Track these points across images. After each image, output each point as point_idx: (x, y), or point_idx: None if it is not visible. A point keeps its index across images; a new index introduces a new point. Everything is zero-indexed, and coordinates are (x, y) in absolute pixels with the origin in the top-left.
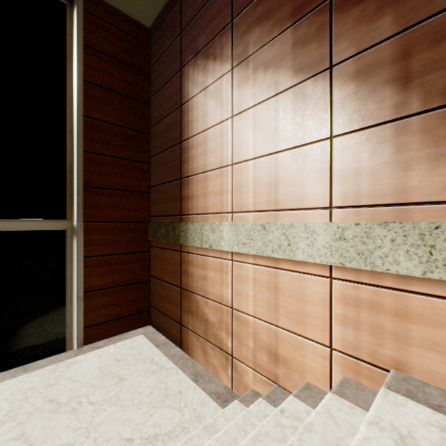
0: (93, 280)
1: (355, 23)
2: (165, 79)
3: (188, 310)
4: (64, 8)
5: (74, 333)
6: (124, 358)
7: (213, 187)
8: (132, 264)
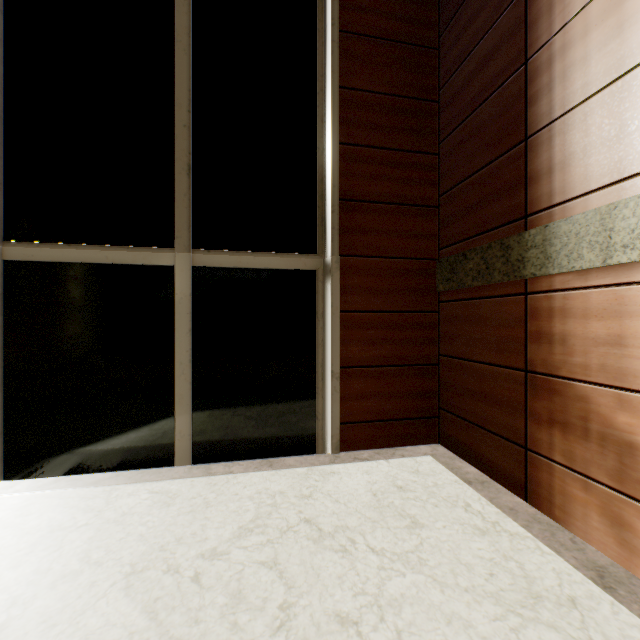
0: (351, 350)
1: None
2: None
3: (549, 419)
4: None
5: (326, 429)
6: (409, 487)
7: None
8: (408, 331)
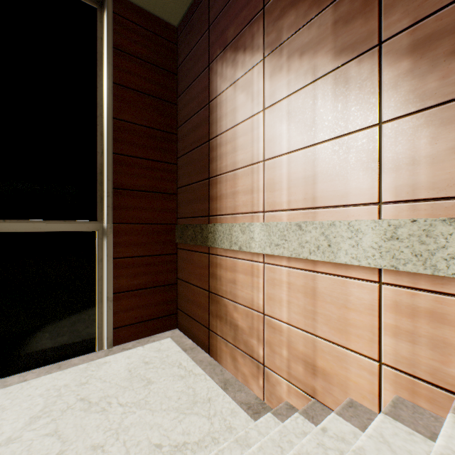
0: (122, 281)
1: None
2: (192, 77)
3: (216, 314)
4: (95, 12)
5: (104, 333)
6: (152, 361)
7: (243, 185)
8: (159, 266)
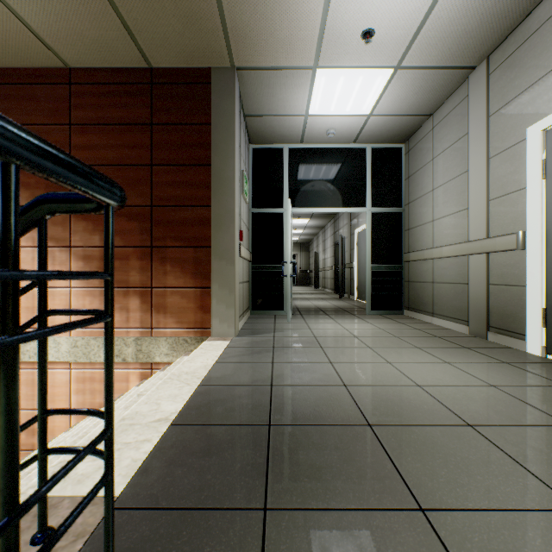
0: None
1: (84, 230)
2: None
3: None
4: None
5: None
6: None
7: None
8: None
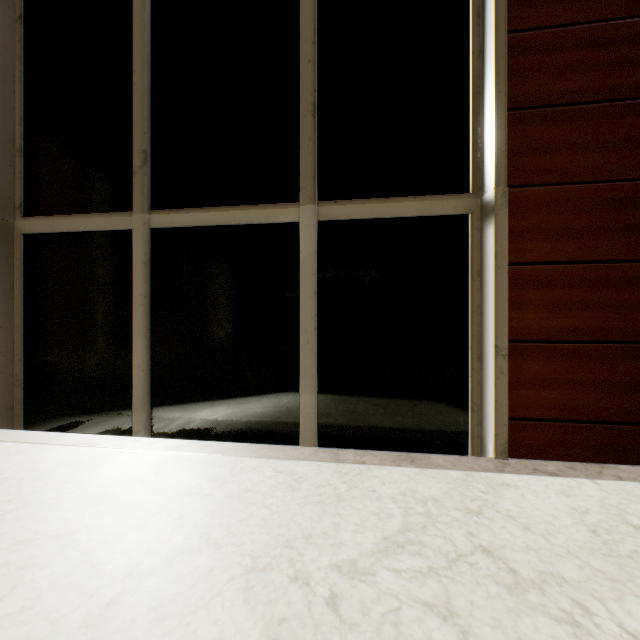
0: (525, 317)
1: None
2: None
3: None
4: None
5: (485, 424)
6: None
7: None
8: (622, 291)
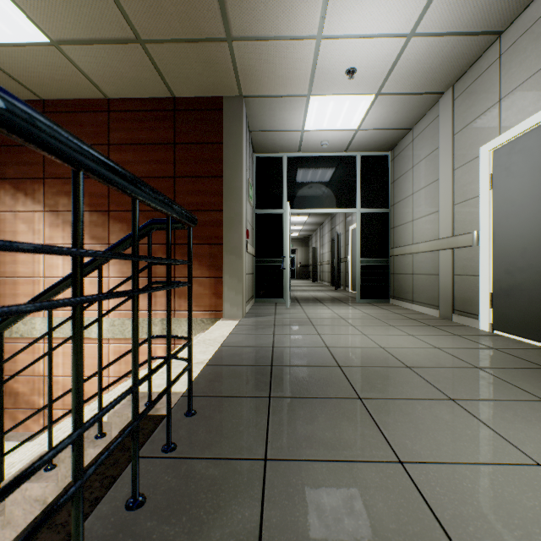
0: None
1: (120, 230)
2: None
3: None
4: None
5: None
6: None
7: (25, 290)
8: None
